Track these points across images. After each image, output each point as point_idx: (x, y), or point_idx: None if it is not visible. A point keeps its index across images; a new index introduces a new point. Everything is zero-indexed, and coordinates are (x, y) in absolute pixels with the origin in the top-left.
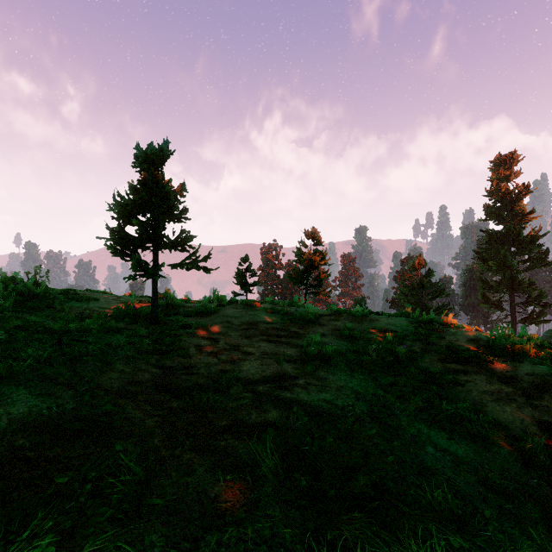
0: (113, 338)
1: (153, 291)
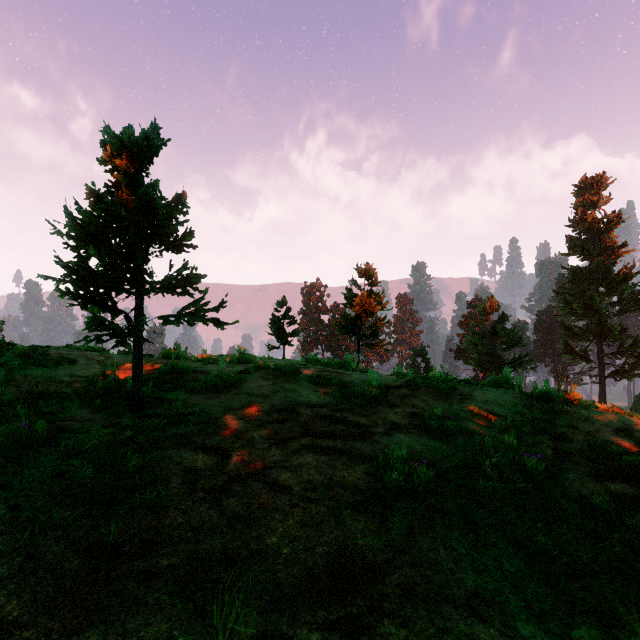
0: (27, 464)
1: (134, 360)
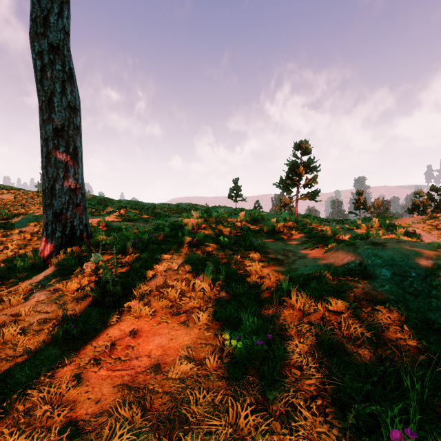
0: None
1: (236, 205)
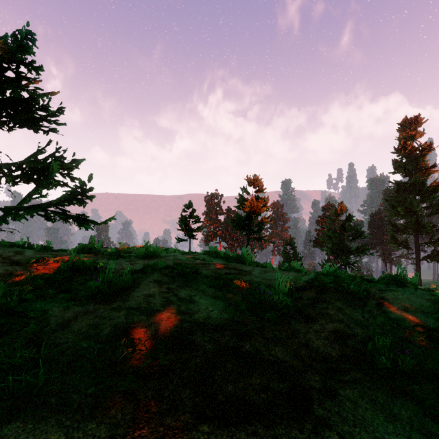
0: None
1: None
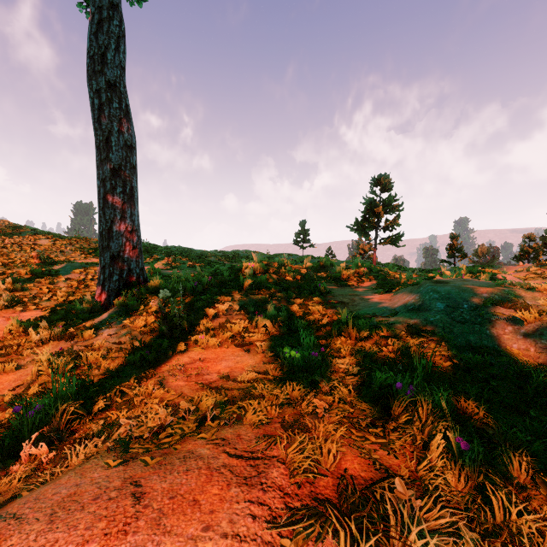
0: None
1: (303, 253)
